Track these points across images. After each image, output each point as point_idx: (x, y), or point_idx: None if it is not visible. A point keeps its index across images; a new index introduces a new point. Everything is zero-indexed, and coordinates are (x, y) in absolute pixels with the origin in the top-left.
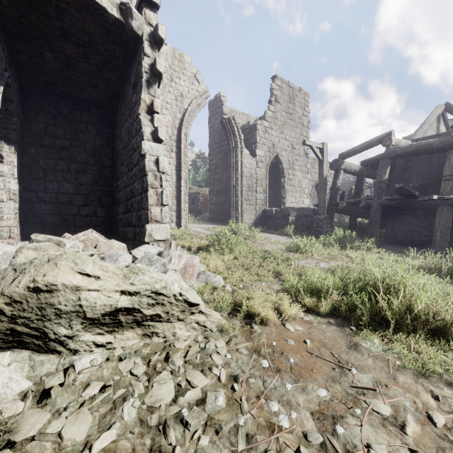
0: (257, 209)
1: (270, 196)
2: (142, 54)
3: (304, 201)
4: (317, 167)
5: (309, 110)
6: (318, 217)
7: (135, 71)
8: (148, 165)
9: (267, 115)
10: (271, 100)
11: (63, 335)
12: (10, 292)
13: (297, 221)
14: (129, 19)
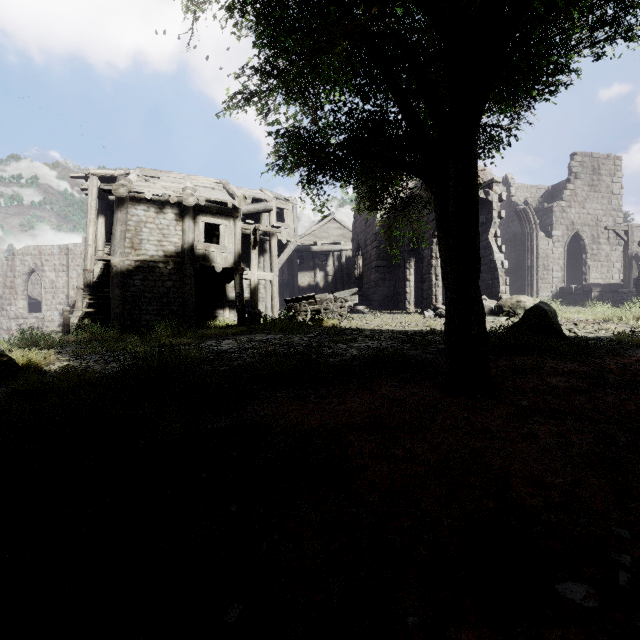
0: (554, 287)
1: (567, 273)
2: (492, 210)
3: (614, 276)
4: (636, 234)
5: (621, 174)
6: (622, 291)
7: (485, 216)
8: (498, 266)
9: (565, 195)
10: (569, 178)
11: (519, 313)
12: (511, 302)
13: (601, 297)
14: (488, 196)
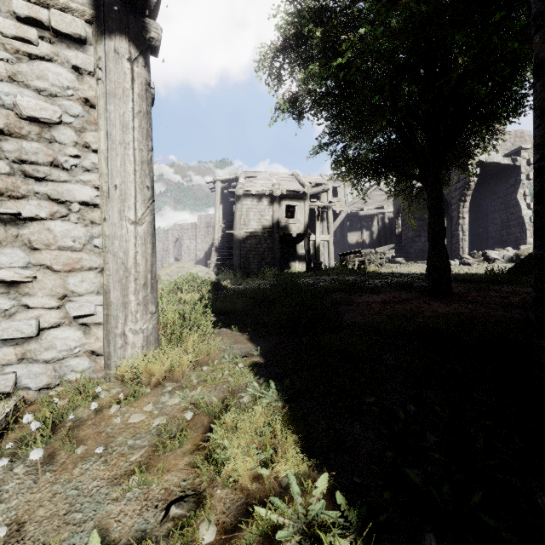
0: None
1: None
2: (520, 173)
3: None
4: None
5: None
6: None
7: (513, 179)
8: (525, 221)
9: None
10: None
11: None
12: (528, 252)
13: None
14: (515, 162)
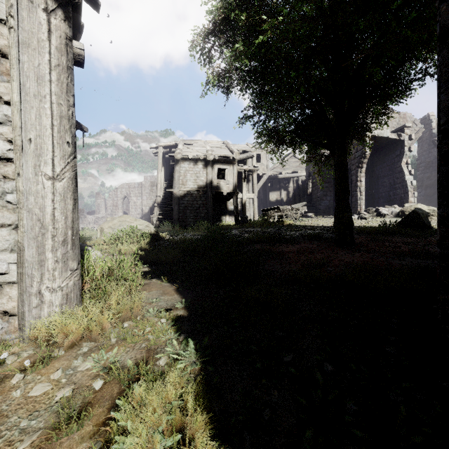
0: None
1: None
2: (404, 146)
3: None
4: None
5: None
6: None
7: (399, 151)
8: (408, 184)
9: None
10: None
11: None
12: (410, 208)
13: None
14: (400, 137)
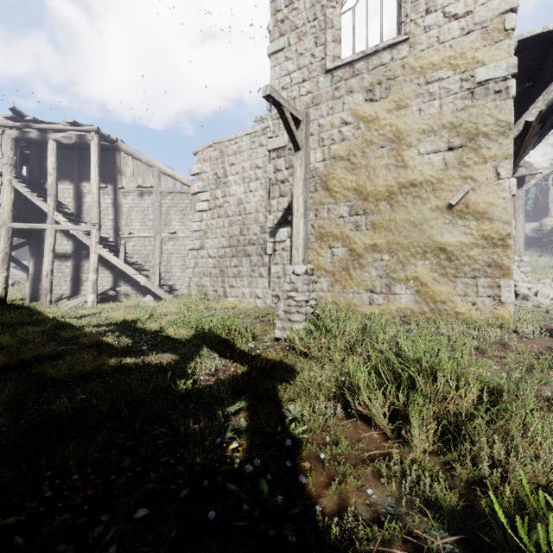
0: None
1: None
2: None
3: None
4: None
5: None
6: None
7: None
8: None
9: None
10: None
11: None
12: None
13: None
14: None
